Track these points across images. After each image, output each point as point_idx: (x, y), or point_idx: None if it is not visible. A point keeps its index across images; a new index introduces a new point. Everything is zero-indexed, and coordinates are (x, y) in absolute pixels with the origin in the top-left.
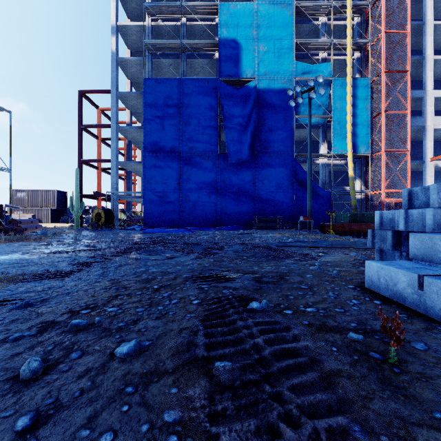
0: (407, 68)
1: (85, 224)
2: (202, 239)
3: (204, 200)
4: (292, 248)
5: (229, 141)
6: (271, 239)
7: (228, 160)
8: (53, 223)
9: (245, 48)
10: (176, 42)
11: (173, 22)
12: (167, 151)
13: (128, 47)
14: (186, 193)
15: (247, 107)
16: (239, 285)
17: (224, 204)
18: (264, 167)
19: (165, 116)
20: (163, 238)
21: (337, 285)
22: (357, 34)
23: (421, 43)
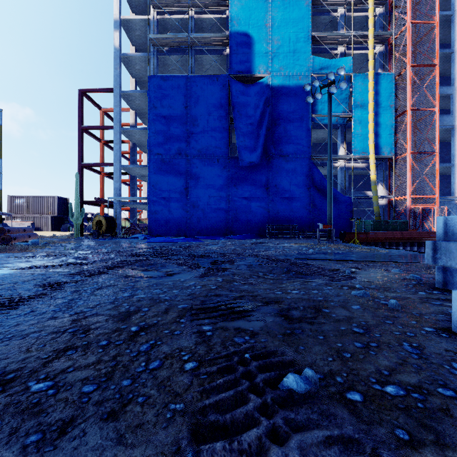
0: (435, 62)
1: (87, 232)
2: (211, 250)
3: (214, 206)
4: (317, 262)
5: (240, 143)
6: (289, 250)
7: (239, 164)
8: (53, 231)
9: (258, 42)
10: (183, 36)
11: (181, 15)
12: (173, 153)
13: (132, 43)
14: (194, 199)
15: (259, 106)
16: (259, 326)
17: (235, 211)
18: (278, 170)
19: (171, 116)
20: (167, 248)
21: (406, 327)
22: (379, 26)
23: (448, 36)
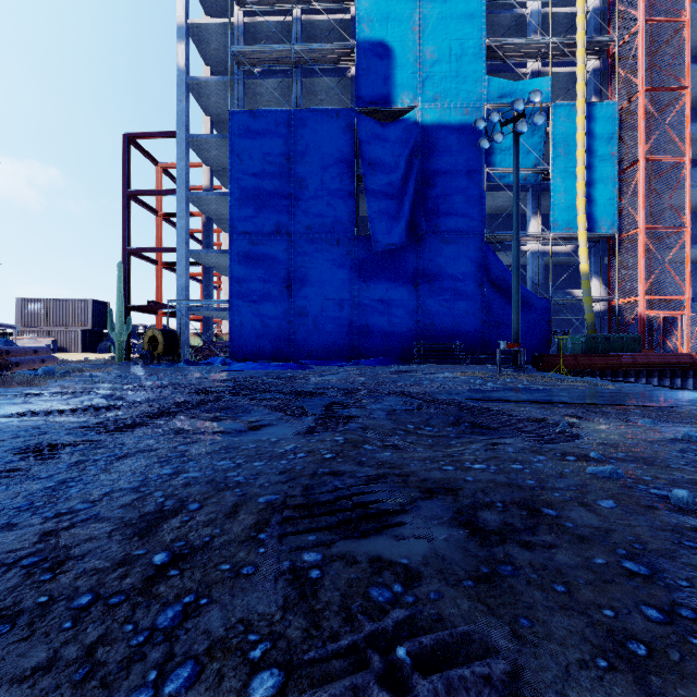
0: (685, 83)
1: (137, 354)
2: (326, 383)
3: (332, 314)
4: (504, 405)
5: (373, 214)
6: (454, 383)
7: (371, 247)
8: (85, 353)
9: (401, 56)
10: (283, 48)
11: (280, 16)
12: (268, 232)
13: (206, 62)
14: (300, 302)
15: (403, 156)
16: (420, 553)
17: (364, 321)
18: (433, 257)
19: (266, 174)
20: (256, 380)
21: None
22: (593, 28)
23: None
